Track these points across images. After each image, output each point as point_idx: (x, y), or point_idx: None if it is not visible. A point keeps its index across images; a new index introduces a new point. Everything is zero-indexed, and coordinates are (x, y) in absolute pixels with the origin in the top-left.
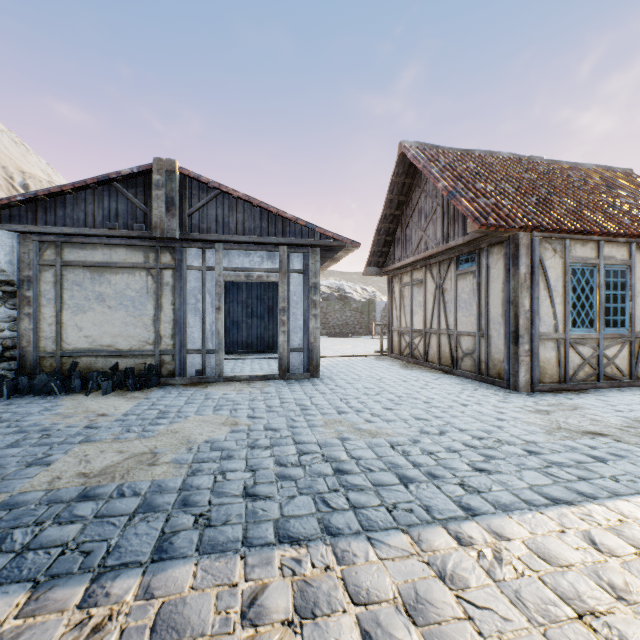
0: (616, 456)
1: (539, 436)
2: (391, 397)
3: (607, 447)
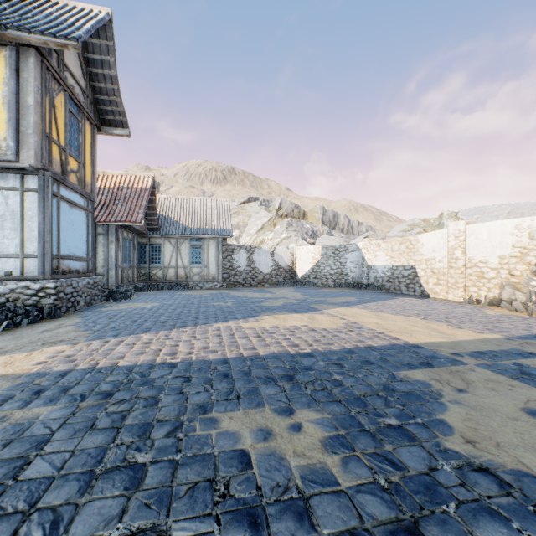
0: (46, 388)
1: (41, 415)
2: None
3: (18, 398)
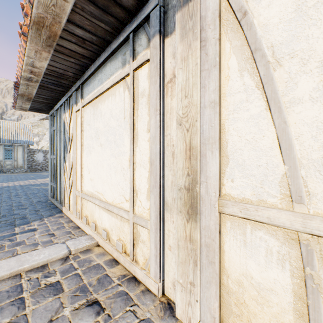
0: None
1: None
2: (15, 194)
3: None
